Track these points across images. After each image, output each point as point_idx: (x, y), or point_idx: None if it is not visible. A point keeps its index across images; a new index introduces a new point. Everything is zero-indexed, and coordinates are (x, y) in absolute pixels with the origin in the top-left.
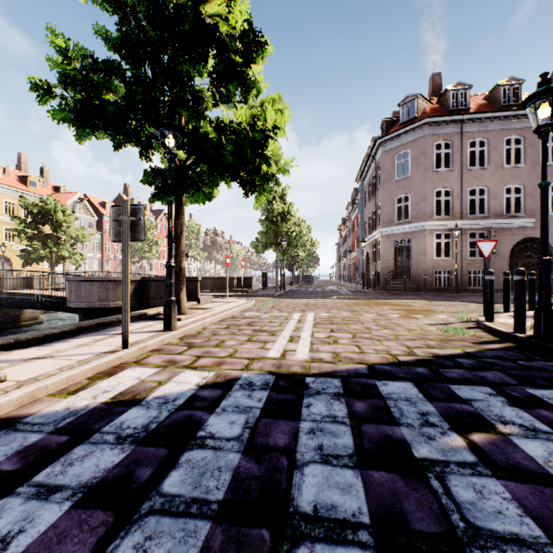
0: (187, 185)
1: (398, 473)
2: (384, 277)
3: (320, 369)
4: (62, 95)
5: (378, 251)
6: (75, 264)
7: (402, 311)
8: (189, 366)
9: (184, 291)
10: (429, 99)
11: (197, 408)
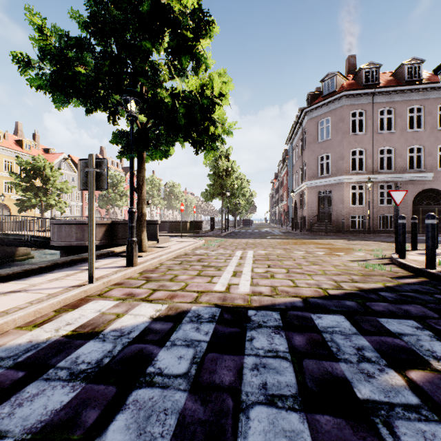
0: (147, 144)
1: (344, 418)
2: (309, 221)
3: (261, 302)
4: (40, 66)
5: (305, 200)
6: (60, 211)
7: (326, 249)
8: (145, 299)
9: (145, 233)
10: (345, 76)
11: (149, 341)
